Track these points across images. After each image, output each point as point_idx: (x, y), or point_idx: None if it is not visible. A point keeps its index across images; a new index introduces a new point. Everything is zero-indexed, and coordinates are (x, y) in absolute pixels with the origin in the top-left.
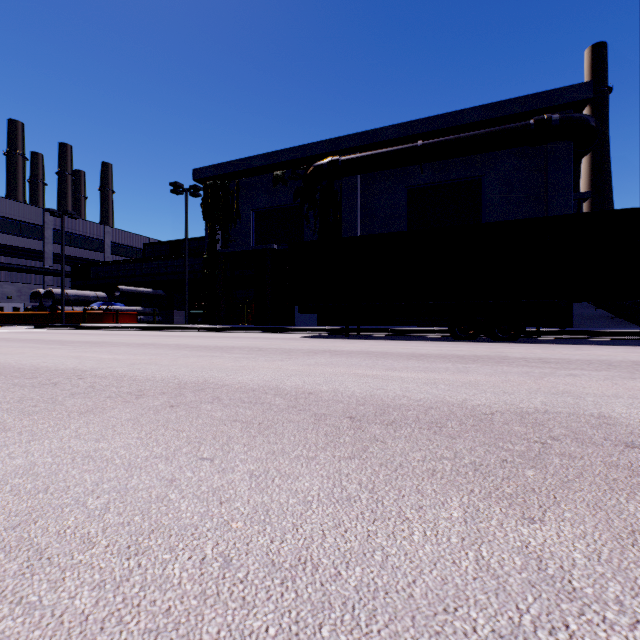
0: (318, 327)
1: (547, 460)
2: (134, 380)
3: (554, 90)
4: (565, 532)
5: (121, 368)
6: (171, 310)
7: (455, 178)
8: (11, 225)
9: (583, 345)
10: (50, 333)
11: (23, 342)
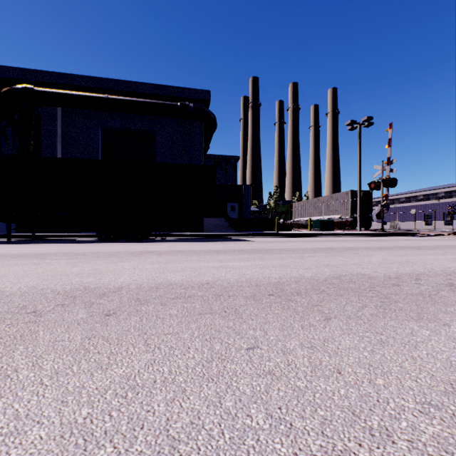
0: None
1: None
2: None
3: (192, 89)
4: None
5: None
6: None
7: (137, 128)
8: None
9: (168, 242)
10: None
11: None
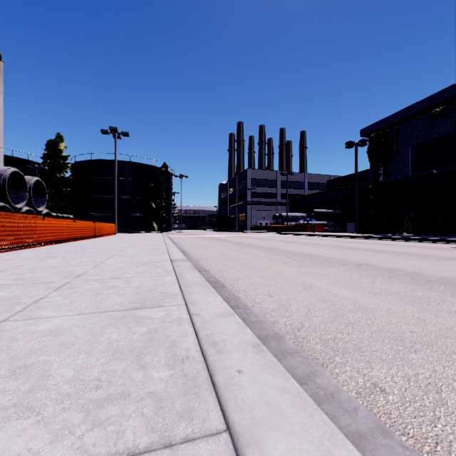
0: None
1: None
2: (340, 260)
3: None
4: None
5: (332, 256)
6: (344, 223)
7: None
8: (264, 182)
9: None
10: (286, 237)
11: (283, 242)
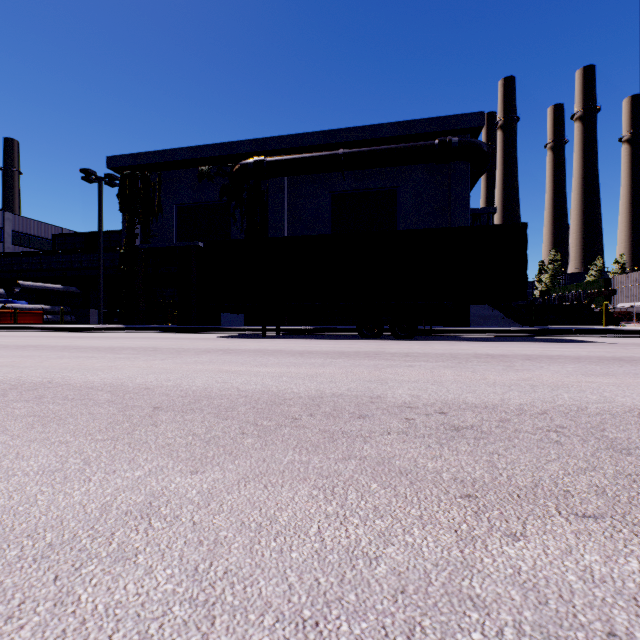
0: (240, 327)
1: (278, 431)
2: None
3: (455, 116)
4: (209, 478)
5: None
6: (86, 309)
7: (374, 187)
8: None
9: (461, 341)
10: None
11: None
